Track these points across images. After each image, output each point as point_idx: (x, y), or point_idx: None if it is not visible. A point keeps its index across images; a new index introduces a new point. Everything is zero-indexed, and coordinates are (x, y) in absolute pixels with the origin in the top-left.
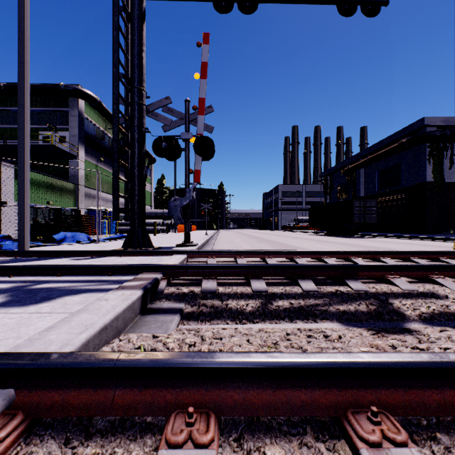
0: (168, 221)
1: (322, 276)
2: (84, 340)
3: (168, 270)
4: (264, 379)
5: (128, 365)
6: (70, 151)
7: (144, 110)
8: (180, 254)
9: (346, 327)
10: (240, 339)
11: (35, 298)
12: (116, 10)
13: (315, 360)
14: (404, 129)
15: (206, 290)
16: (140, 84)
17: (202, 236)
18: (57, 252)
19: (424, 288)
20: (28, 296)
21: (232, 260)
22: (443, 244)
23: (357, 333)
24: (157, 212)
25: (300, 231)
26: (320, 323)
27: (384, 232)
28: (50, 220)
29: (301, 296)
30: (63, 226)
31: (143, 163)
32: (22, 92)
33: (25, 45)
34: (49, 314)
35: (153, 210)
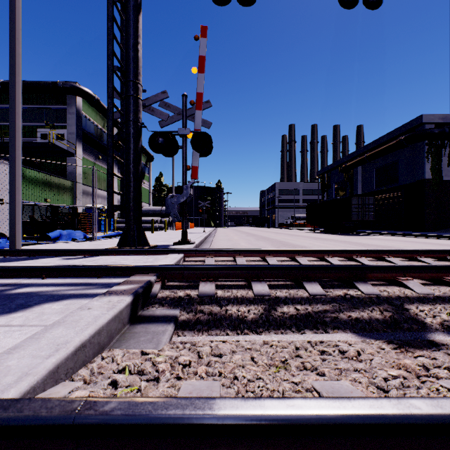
0: (166, 219)
1: (328, 278)
2: (52, 367)
3: (163, 271)
4: (284, 439)
5: (92, 422)
6: (68, 148)
7: (140, 104)
8: (176, 253)
9: (362, 339)
10: (243, 357)
11: (10, 306)
12: (110, 0)
13: (354, 412)
14: (402, 127)
15: (203, 294)
16: (135, 77)
17: (200, 234)
18: (48, 250)
19: (440, 291)
20: (2, 303)
21: (231, 259)
22: (443, 242)
23: (378, 347)
24: (155, 209)
25: (297, 228)
26: (332, 334)
27: (382, 229)
28: (48, 217)
29: (307, 301)
30: (60, 224)
31: (138, 159)
32: (13, 85)
33: (17, 37)
34: (19, 328)
35: (151, 207)
